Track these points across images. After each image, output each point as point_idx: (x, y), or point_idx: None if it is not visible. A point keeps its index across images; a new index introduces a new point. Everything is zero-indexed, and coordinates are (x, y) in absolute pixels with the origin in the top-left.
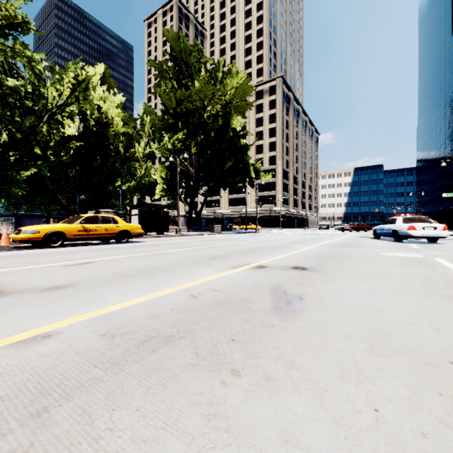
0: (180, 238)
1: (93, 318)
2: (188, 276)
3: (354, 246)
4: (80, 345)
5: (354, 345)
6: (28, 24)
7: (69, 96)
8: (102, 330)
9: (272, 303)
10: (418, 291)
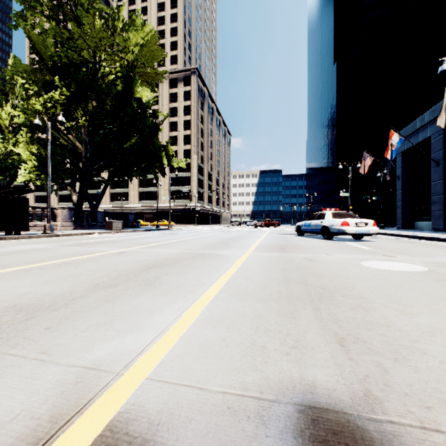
0: (38, 242)
1: None
2: None
3: (300, 249)
4: None
5: None
6: None
7: None
8: None
9: None
10: None
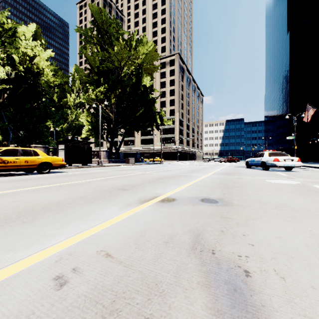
0: (99, 169)
1: None
2: (81, 220)
3: (239, 174)
4: None
5: None
6: None
7: None
8: None
9: (206, 297)
10: None
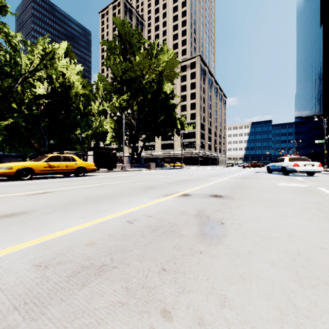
0: (124, 173)
1: (33, 246)
2: (127, 203)
3: (255, 178)
4: (9, 279)
5: (281, 274)
6: (6, 7)
7: (39, 64)
8: (38, 260)
9: (198, 228)
10: (317, 216)
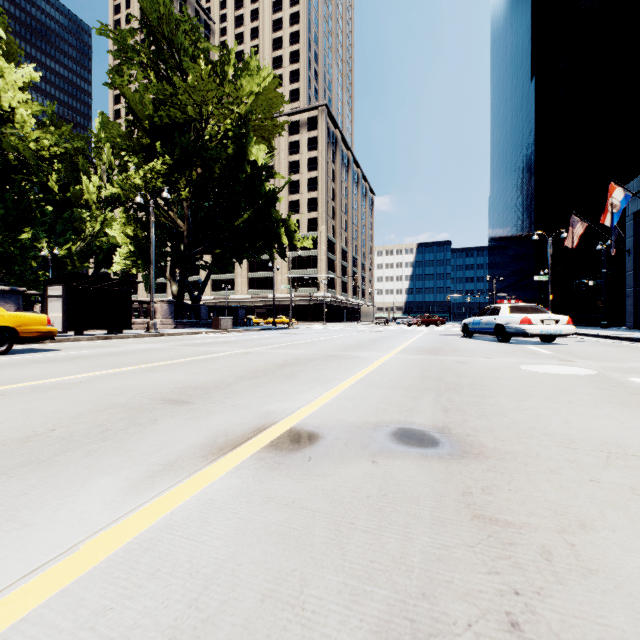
0: (148, 341)
1: None
2: None
3: (456, 352)
4: None
5: None
6: None
7: None
8: None
9: None
10: None
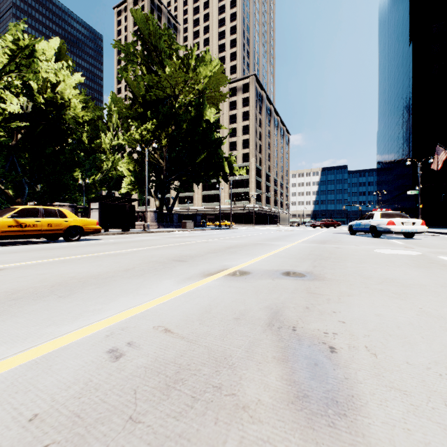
0: (146, 235)
1: None
2: (130, 294)
3: (338, 243)
4: None
5: None
6: None
7: (6, 63)
8: None
9: (282, 370)
10: None
